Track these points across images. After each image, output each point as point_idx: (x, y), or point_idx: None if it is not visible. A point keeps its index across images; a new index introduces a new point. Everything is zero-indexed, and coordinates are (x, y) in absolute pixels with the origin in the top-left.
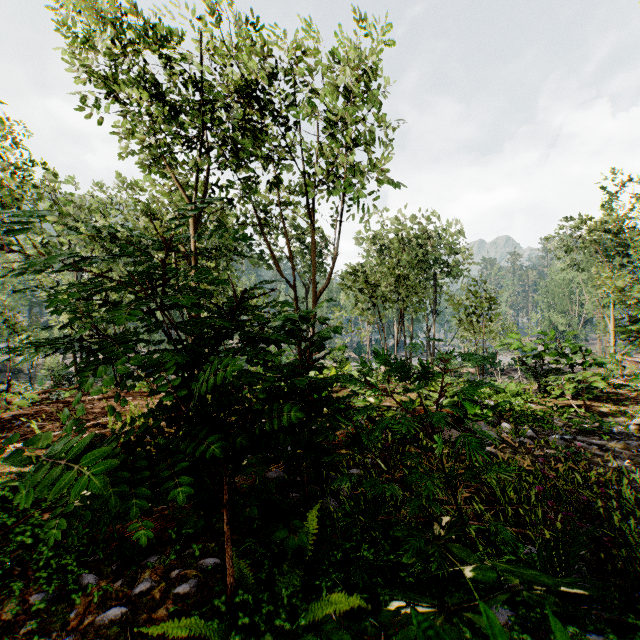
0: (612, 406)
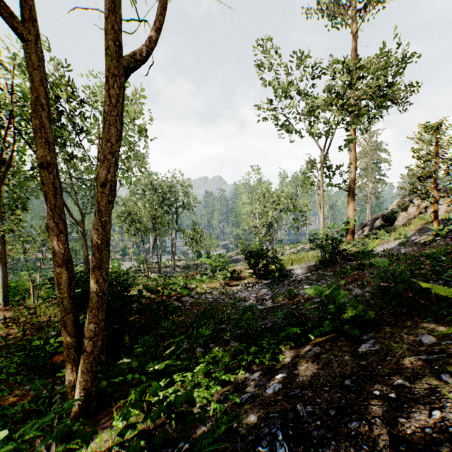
0: (236, 282)
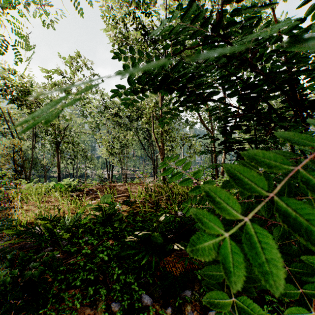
0: None
